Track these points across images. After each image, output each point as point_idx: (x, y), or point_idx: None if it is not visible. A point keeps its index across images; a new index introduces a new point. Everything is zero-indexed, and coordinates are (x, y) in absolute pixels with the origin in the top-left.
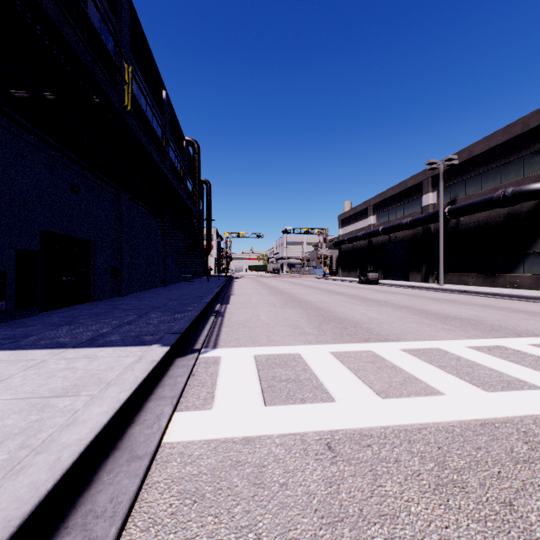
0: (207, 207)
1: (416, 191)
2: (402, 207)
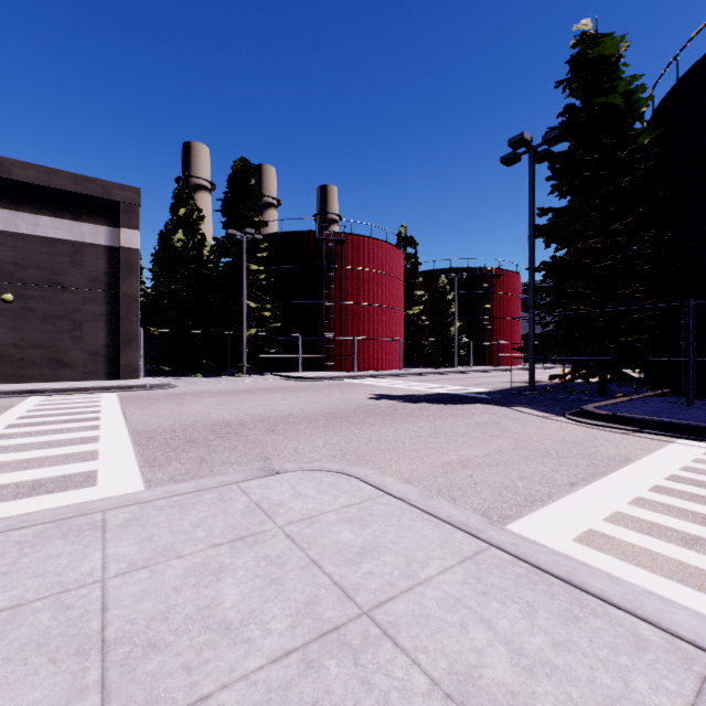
0: None
1: None
2: None
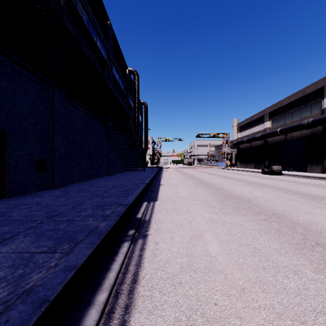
0: (145, 121)
1: (315, 96)
2: (299, 112)
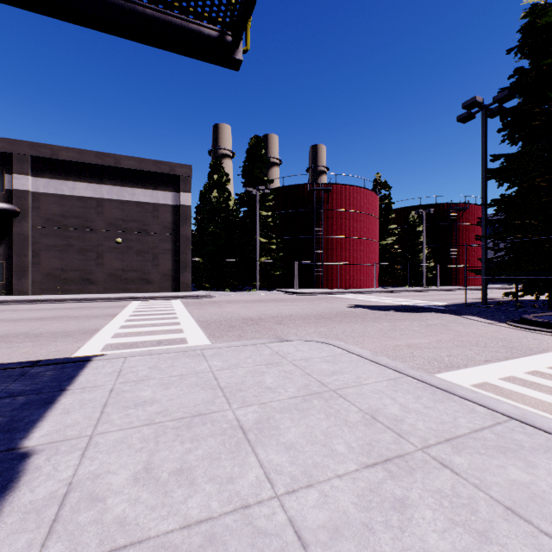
0: None
1: None
2: None
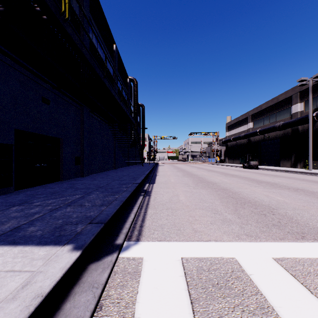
0: (142, 121)
1: (286, 103)
2: (274, 115)
